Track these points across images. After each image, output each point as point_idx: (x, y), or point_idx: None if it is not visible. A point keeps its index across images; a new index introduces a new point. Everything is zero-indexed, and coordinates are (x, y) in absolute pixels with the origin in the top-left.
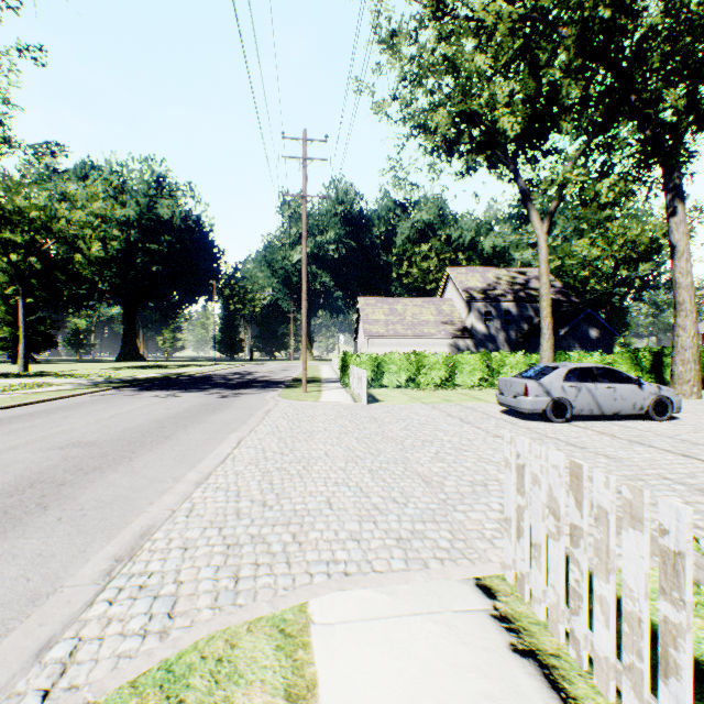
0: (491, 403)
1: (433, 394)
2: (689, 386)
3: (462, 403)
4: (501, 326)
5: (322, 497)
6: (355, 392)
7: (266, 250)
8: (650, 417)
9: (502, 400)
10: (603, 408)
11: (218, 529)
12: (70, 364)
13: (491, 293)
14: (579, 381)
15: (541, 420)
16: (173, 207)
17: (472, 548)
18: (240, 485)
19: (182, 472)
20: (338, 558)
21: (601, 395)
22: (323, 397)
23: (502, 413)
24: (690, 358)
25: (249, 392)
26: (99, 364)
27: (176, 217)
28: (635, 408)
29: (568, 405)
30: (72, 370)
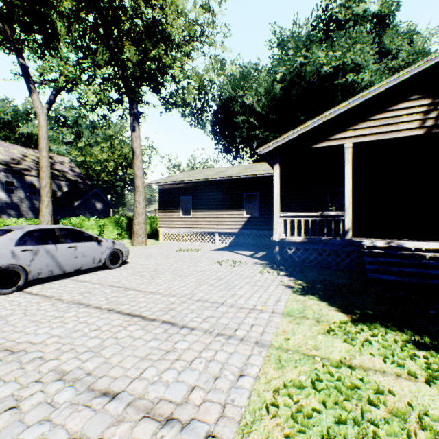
0: None
1: None
2: (142, 238)
3: None
4: (26, 195)
5: None
6: None
7: None
8: (108, 266)
9: None
10: (66, 267)
11: None
12: None
13: (15, 166)
14: (38, 243)
15: None
16: None
17: None
18: None
19: None
20: None
21: (63, 255)
22: None
23: None
24: (142, 220)
25: None
26: None
27: None
28: (96, 262)
29: (22, 271)
30: None
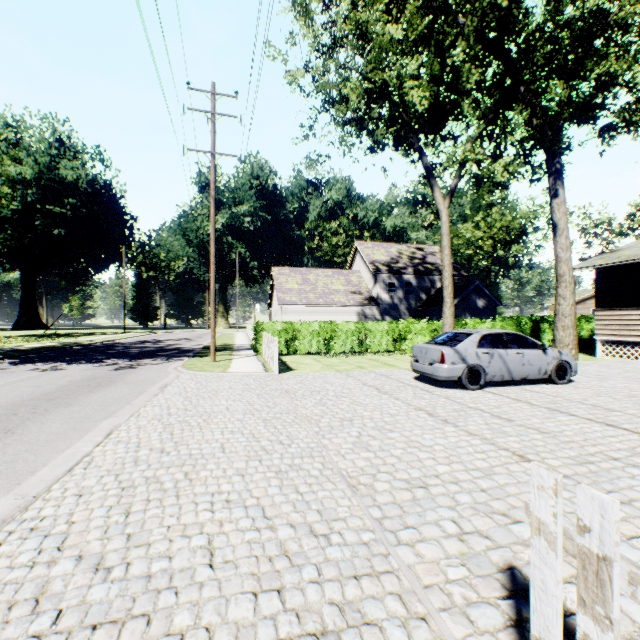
0: (402, 369)
1: (346, 360)
2: (568, 349)
3: (375, 369)
4: (403, 296)
5: (201, 538)
6: (267, 360)
7: (181, 218)
8: (553, 381)
9: (417, 368)
10: (513, 374)
11: None
12: None
13: (394, 266)
14: (491, 347)
15: (456, 387)
16: (78, 169)
17: None
18: (74, 520)
19: None
20: None
21: (511, 361)
22: (233, 367)
23: (416, 380)
24: (569, 324)
25: (151, 362)
26: None
27: (82, 179)
28: (540, 373)
29: (482, 371)
30: None
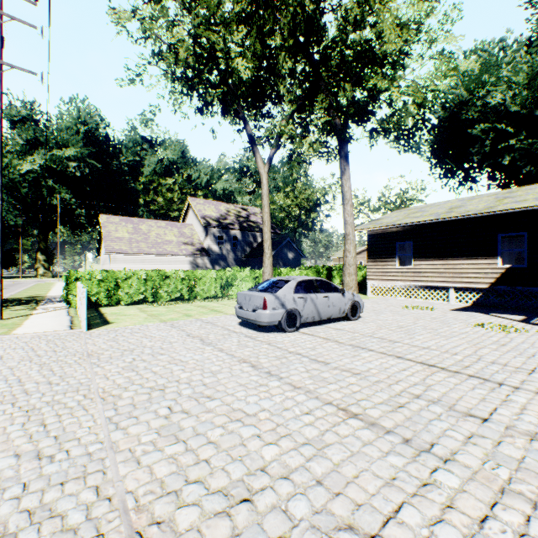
0: (229, 314)
1: (174, 308)
2: (352, 291)
3: (203, 317)
4: (231, 248)
5: None
6: (79, 314)
7: None
8: (349, 318)
9: (242, 314)
10: (321, 314)
11: None
12: None
13: (223, 221)
14: (305, 292)
15: (277, 331)
16: None
17: None
18: None
19: None
20: None
21: (320, 303)
22: (25, 325)
23: (241, 325)
24: (353, 271)
25: None
26: None
27: None
28: (340, 312)
29: (298, 314)
30: None
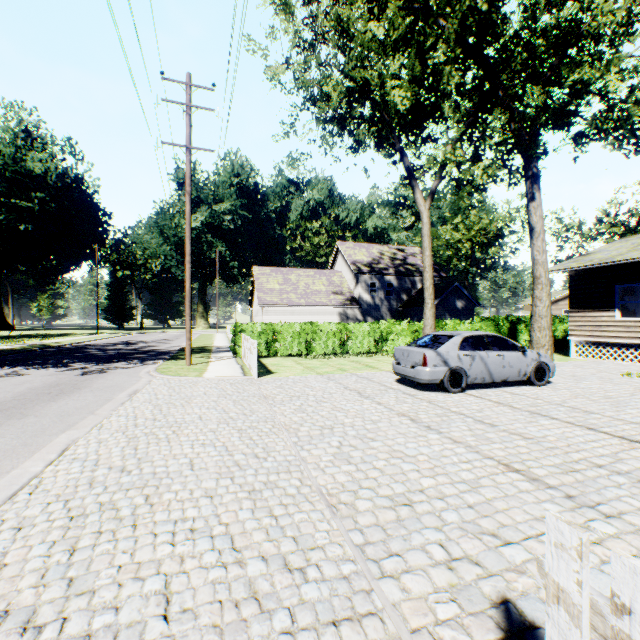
0: (384, 371)
1: (328, 362)
2: (544, 350)
3: (357, 372)
4: (384, 296)
5: (157, 580)
6: (246, 363)
7: (158, 216)
8: (532, 382)
9: (399, 370)
10: (494, 376)
11: None
12: None
13: (376, 266)
14: (473, 349)
15: (438, 390)
16: (47, 161)
17: None
18: (6, 562)
19: None
20: None
21: (492, 363)
22: (209, 370)
23: (398, 382)
24: (545, 325)
25: (122, 366)
26: None
27: (51, 172)
28: (520, 375)
29: (463, 374)
30: None
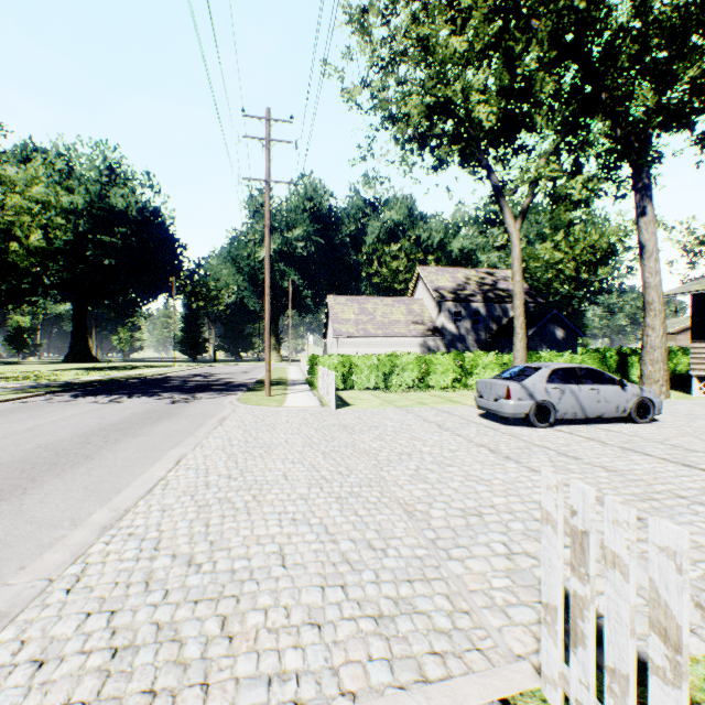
0: (467, 405)
1: (406, 396)
2: (658, 386)
3: (437, 406)
4: (470, 326)
5: (273, 546)
6: (323, 395)
7: (231, 245)
8: (633, 420)
9: (481, 404)
10: (587, 411)
11: (108, 616)
12: (9, 366)
13: (461, 293)
14: (562, 382)
15: (523, 425)
16: (128, 196)
17: (482, 627)
18: (163, 529)
19: (88, 510)
20: (286, 668)
21: (584, 397)
22: (288, 401)
23: (480, 417)
24: (659, 357)
25: (205, 396)
26: (43, 366)
27: (132, 207)
28: (618, 411)
29: (551, 408)
30: (7, 372)
